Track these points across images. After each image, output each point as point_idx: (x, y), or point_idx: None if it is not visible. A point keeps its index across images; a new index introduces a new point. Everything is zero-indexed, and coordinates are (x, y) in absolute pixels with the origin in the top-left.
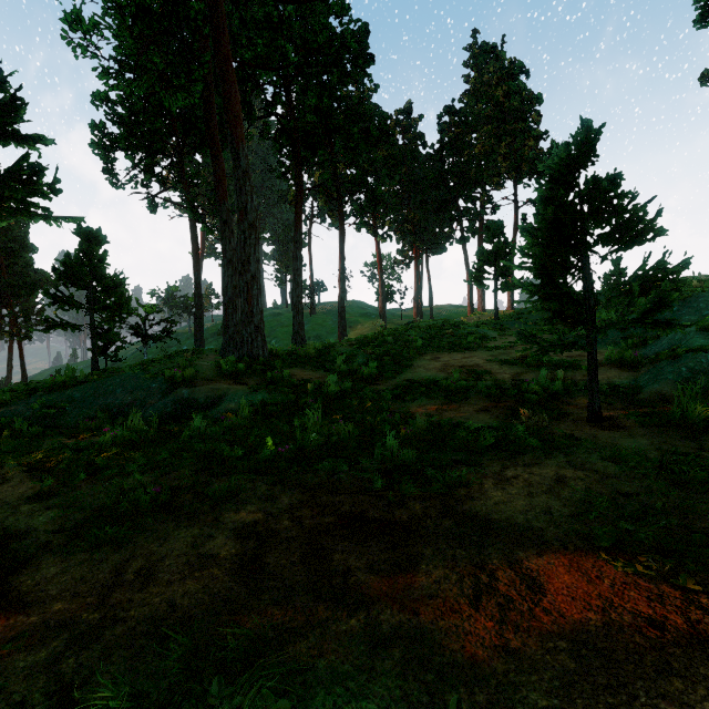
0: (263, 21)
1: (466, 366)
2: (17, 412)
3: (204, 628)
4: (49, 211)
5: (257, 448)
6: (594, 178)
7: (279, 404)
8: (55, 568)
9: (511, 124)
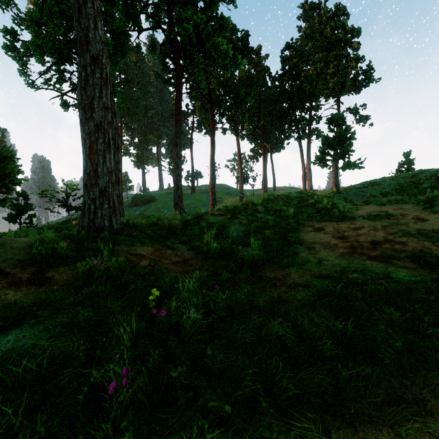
0: None
1: (379, 242)
2: None
3: None
4: None
5: None
6: None
7: (42, 373)
8: None
9: (336, 52)
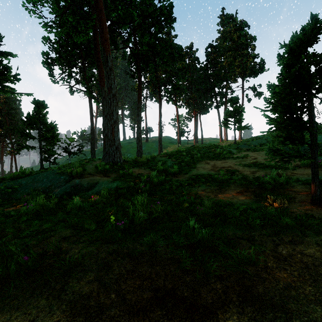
0: (122, 1)
1: (224, 167)
2: None
3: None
4: (14, 89)
5: (107, 219)
6: (313, 53)
7: (125, 188)
8: None
9: (241, 51)
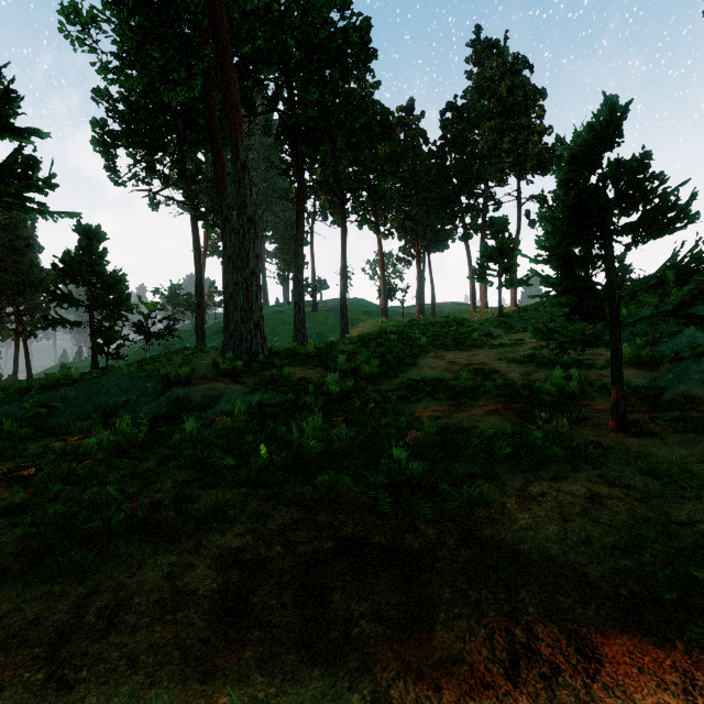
0: (264, 15)
1: (473, 364)
2: (8, 412)
3: (167, 702)
4: (45, 206)
5: (251, 454)
6: (617, 162)
7: (278, 405)
8: (8, 604)
9: (514, 120)
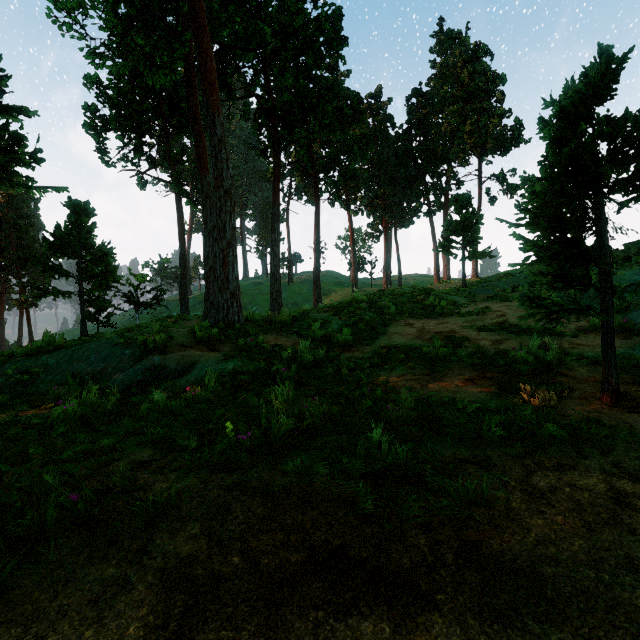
0: (242, 5)
1: (442, 332)
2: None
3: None
4: (31, 180)
5: (218, 429)
6: (606, 118)
7: (251, 373)
8: None
9: (476, 104)
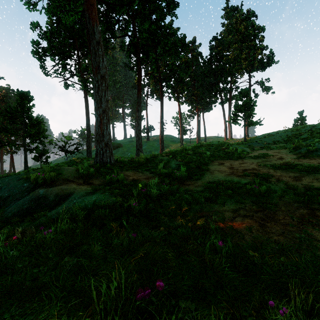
0: None
1: (248, 169)
2: None
3: None
4: None
5: None
6: None
7: (109, 205)
8: None
9: (248, 43)
